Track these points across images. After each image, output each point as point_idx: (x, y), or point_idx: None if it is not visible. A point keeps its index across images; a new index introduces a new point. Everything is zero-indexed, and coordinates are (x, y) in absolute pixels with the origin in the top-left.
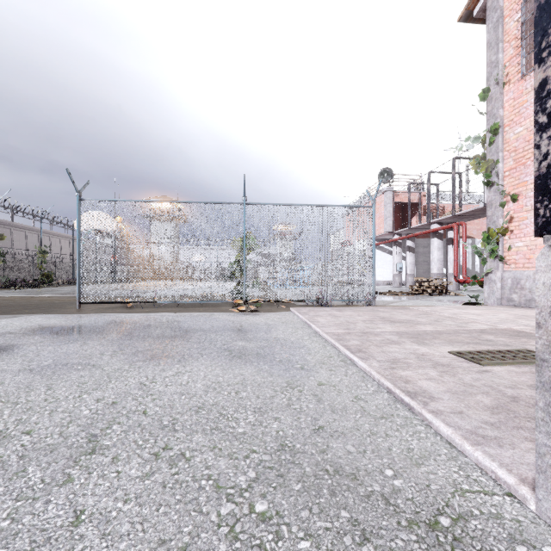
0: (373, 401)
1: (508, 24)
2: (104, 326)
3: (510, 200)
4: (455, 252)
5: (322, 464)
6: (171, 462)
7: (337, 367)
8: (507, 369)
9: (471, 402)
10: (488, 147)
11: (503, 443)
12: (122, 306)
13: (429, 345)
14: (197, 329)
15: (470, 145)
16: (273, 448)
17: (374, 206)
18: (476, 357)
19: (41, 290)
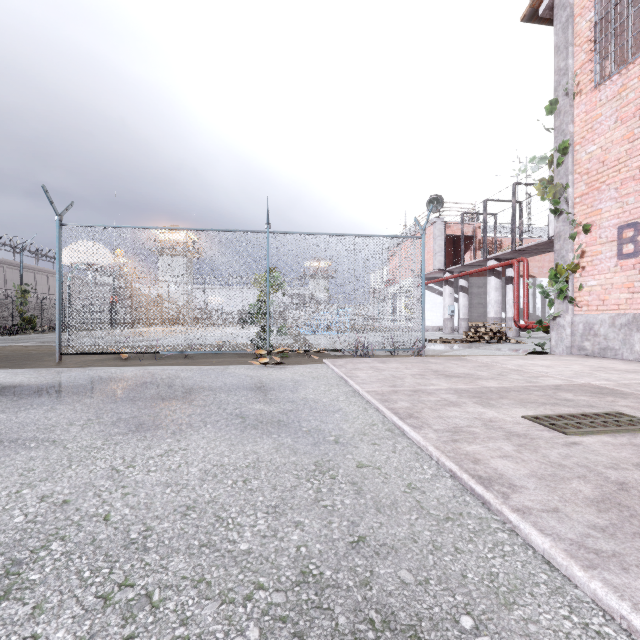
0: (432, 492)
1: (579, 25)
2: (85, 385)
3: (581, 231)
4: (515, 293)
5: (364, 608)
6: (127, 613)
7: (382, 439)
8: (601, 440)
9: (566, 492)
10: (556, 169)
11: (627, 564)
12: (116, 358)
13: (496, 407)
14: (205, 387)
15: (535, 166)
16: (290, 580)
17: (423, 236)
18: (559, 424)
19: (19, 338)
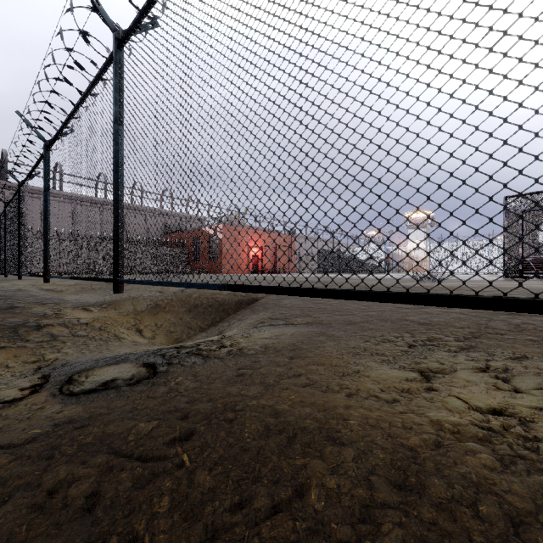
0: None
1: None
2: None
3: None
4: None
5: None
6: None
7: None
8: None
9: None
10: None
11: None
12: None
13: None
14: None
15: None
16: None
17: None
18: None
19: None
